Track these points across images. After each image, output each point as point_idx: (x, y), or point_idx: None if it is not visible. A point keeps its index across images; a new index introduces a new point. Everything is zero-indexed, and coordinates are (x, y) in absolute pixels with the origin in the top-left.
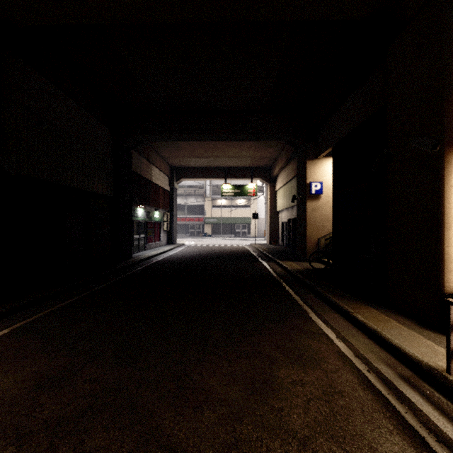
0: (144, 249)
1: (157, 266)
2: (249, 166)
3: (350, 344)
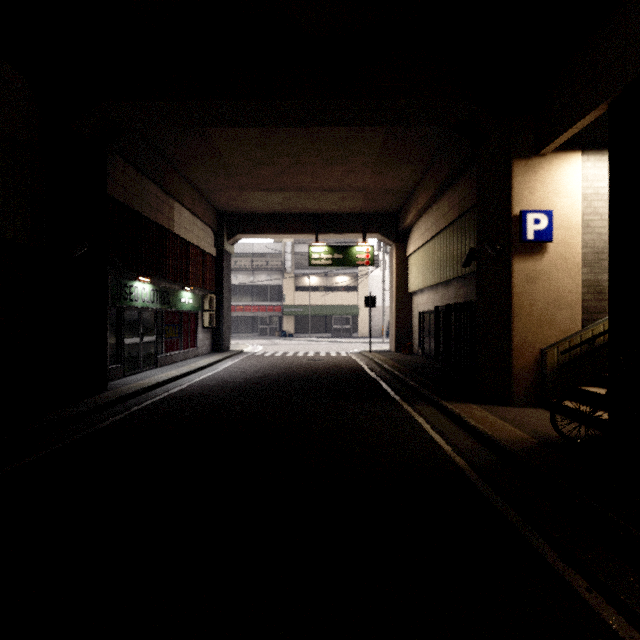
0: (154, 365)
1: (142, 421)
2: (359, 212)
3: None
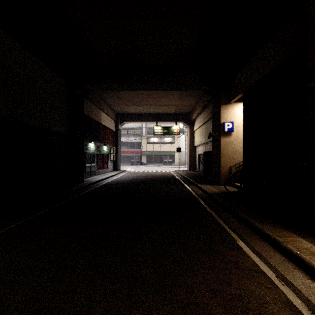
0: (94, 174)
1: (102, 189)
2: (174, 113)
3: (296, 288)
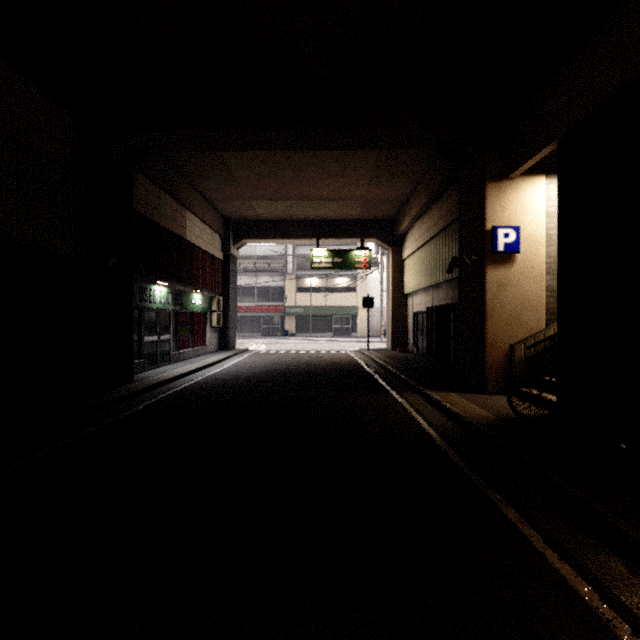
0: (169, 361)
1: (170, 405)
2: (358, 218)
3: None
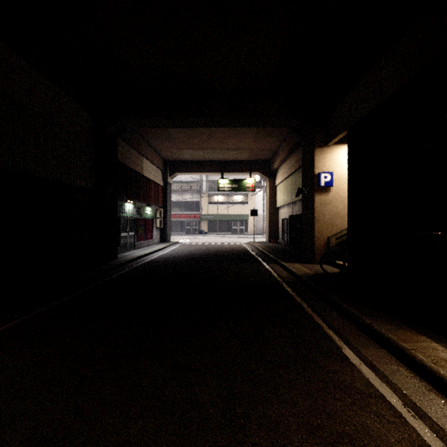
0: (133, 248)
1: (143, 269)
2: (247, 160)
3: (434, 423)
